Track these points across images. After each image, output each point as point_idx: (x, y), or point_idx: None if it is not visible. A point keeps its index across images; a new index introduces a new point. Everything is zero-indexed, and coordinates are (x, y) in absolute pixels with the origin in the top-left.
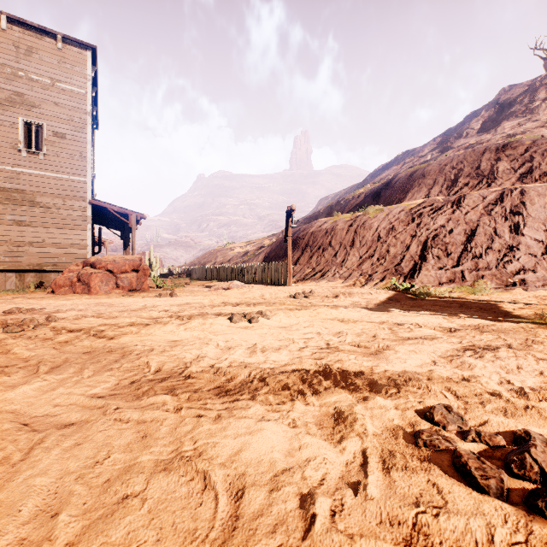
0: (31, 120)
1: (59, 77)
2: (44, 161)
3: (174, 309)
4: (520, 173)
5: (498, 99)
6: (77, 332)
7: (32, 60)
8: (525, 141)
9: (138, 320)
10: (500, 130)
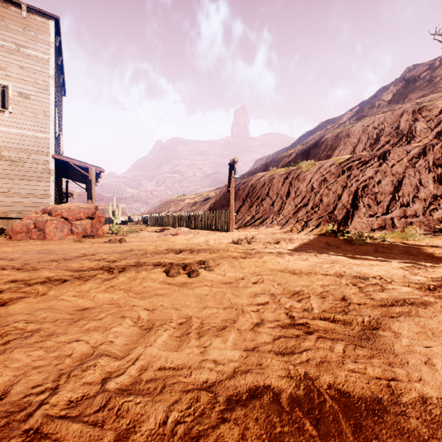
0: None
1: (24, 43)
2: (10, 118)
3: (112, 258)
4: (437, 131)
5: (404, 76)
6: None
7: None
8: (438, 104)
9: (60, 273)
10: (407, 101)
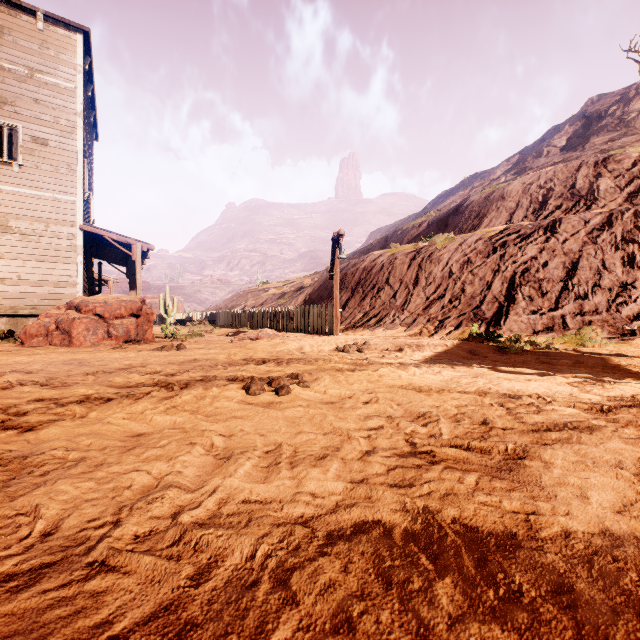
0: (1, 120)
1: (40, 66)
2: (20, 174)
3: (169, 371)
4: (628, 192)
5: (585, 111)
6: None
7: (4, 43)
8: (631, 153)
9: (101, 390)
10: (589, 147)
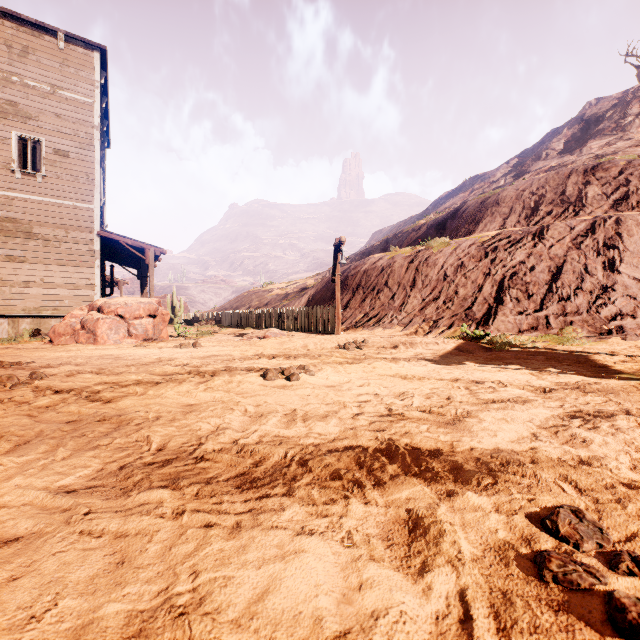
0: (26, 134)
1: (61, 83)
2: (43, 184)
3: (195, 363)
4: (614, 199)
5: (583, 115)
6: (65, 393)
7: (28, 62)
8: (618, 161)
9: (148, 377)
10: (586, 150)
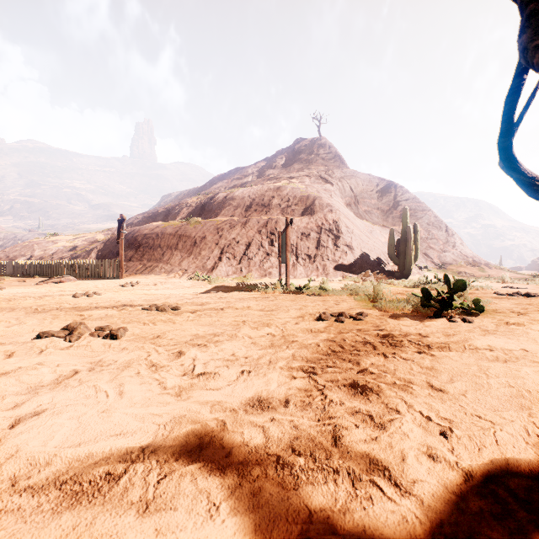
0: None
1: None
2: None
3: (20, 295)
4: (283, 208)
5: (294, 146)
6: None
7: None
8: (288, 187)
9: None
10: (292, 169)
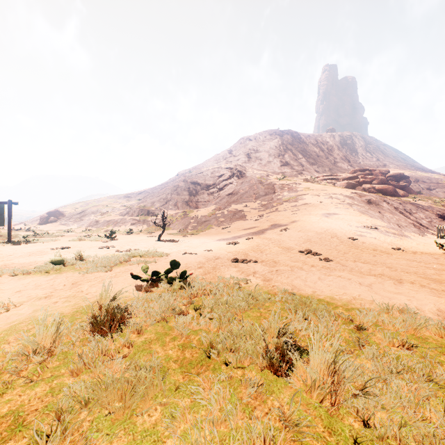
0: None
1: None
2: None
3: None
4: None
5: None
6: None
7: None
8: None
9: None
10: None
